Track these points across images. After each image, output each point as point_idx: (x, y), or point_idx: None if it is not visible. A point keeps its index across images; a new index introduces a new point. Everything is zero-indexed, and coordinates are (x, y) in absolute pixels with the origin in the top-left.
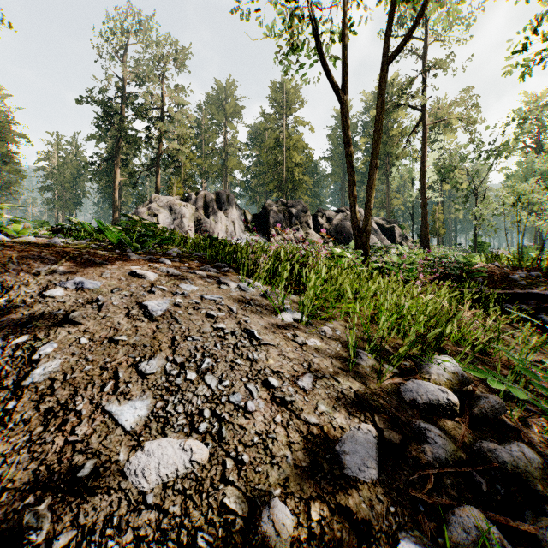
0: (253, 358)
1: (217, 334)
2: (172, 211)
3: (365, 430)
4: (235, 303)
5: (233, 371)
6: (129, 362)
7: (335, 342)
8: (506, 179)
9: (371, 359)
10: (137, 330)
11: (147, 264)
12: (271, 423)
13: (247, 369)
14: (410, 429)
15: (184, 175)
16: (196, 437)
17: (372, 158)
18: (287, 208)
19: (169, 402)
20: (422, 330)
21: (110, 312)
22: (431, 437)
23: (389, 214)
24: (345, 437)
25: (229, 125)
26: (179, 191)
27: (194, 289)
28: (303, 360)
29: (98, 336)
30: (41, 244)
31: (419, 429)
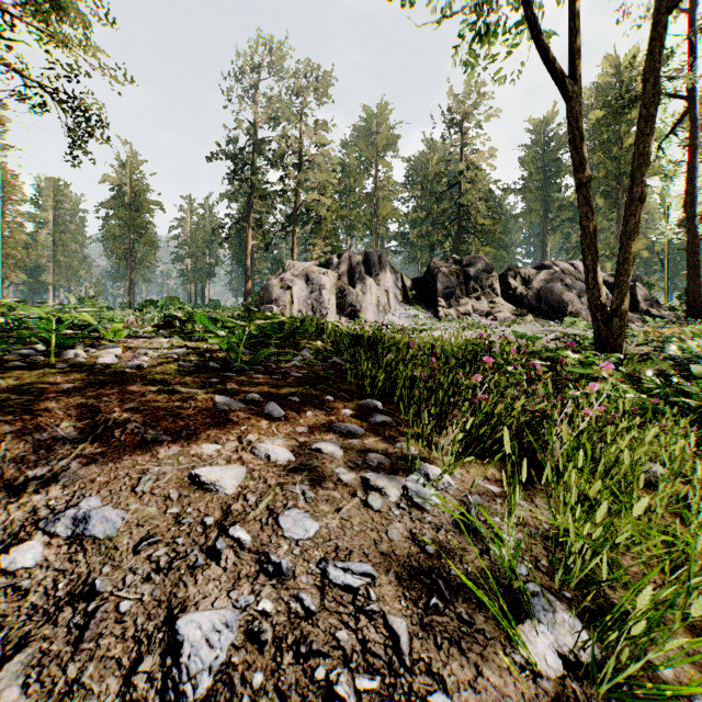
0: None
1: None
2: (309, 281)
3: None
4: (403, 590)
5: None
6: None
7: None
8: None
9: None
10: None
11: (238, 427)
12: None
13: None
14: None
15: (325, 231)
16: None
17: (631, 186)
18: (461, 268)
19: None
20: None
21: (96, 653)
22: None
23: None
24: None
25: (381, 162)
26: (318, 253)
27: (309, 538)
28: None
29: None
30: (106, 372)
31: None
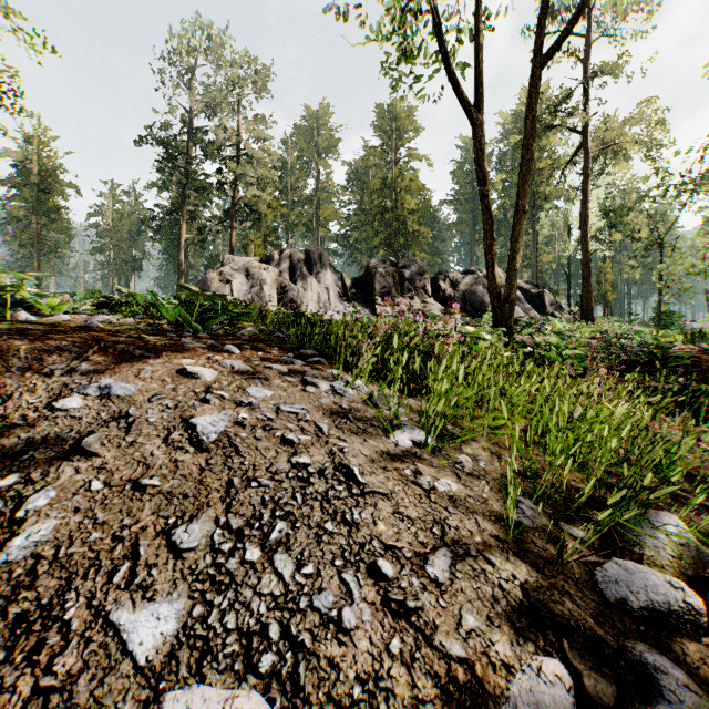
0: (353, 520)
1: (296, 475)
2: (249, 275)
3: (550, 676)
4: (327, 417)
5: (320, 545)
6: (158, 526)
7: (479, 483)
8: (704, 223)
9: (539, 514)
10: (177, 467)
11: (206, 354)
12: (384, 655)
13: (342, 541)
14: (626, 664)
15: (265, 229)
16: (254, 684)
17: (517, 200)
18: (397, 269)
19: (214, 605)
20: (625, 470)
21: (141, 434)
22: (671, 689)
23: (535, 275)
24: (516, 690)
25: (323, 163)
26: (258, 250)
27: (267, 396)
28: (432, 520)
29: (119, 477)
30: (71, 326)
31: (644, 666)
